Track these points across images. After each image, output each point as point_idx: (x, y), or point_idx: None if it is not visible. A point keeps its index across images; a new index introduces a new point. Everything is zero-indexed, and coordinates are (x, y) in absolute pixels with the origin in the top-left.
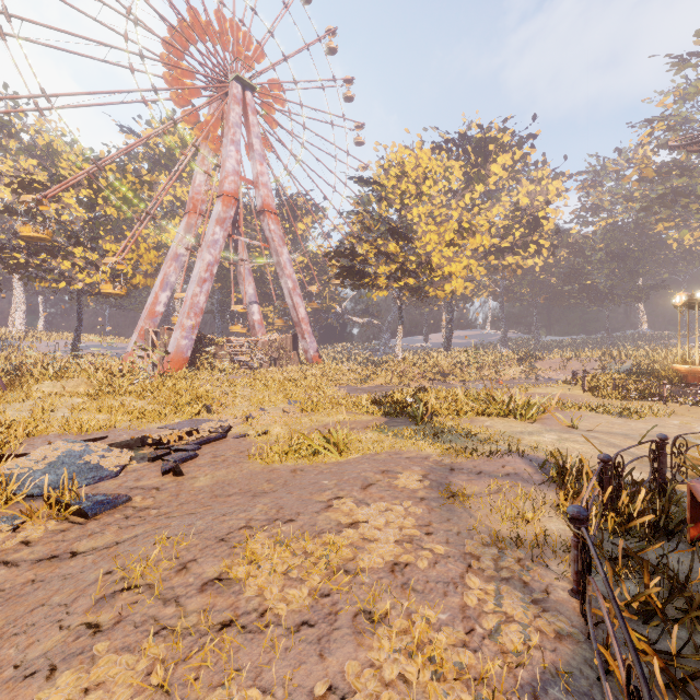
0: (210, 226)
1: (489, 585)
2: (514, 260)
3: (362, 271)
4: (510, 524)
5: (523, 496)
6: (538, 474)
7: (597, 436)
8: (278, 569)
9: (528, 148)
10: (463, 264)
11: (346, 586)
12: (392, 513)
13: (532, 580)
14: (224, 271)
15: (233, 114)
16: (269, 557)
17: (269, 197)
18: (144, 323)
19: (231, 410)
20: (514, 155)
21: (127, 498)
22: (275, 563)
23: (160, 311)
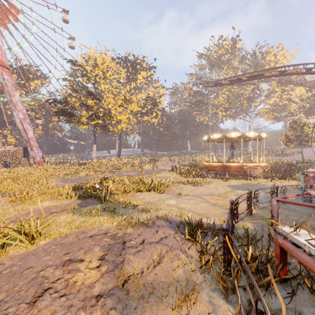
0: None
1: None
2: (147, 119)
3: (72, 113)
4: (179, 312)
5: (179, 265)
6: (178, 233)
7: (191, 198)
8: None
9: (153, 72)
10: (126, 116)
11: None
12: None
13: None
14: None
15: None
16: None
17: (3, 56)
18: None
19: None
20: (147, 73)
21: None
22: None
23: None
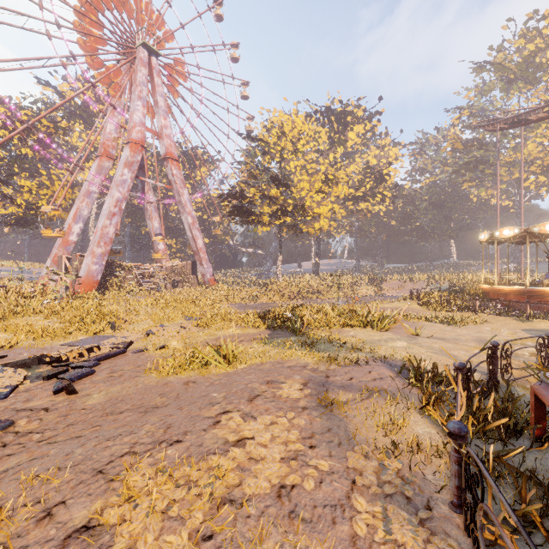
0: (119, 168)
1: (376, 506)
2: (365, 206)
3: (250, 210)
4: (384, 431)
5: (391, 401)
6: (399, 378)
7: (436, 342)
8: (157, 507)
9: (376, 121)
10: (328, 207)
11: (230, 522)
12: (277, 426)
13: (413, 494)
14: (134, 208)
15: (140, 74)
16: (148, 492)
17: (172, 146)
18: (58, 250)
19: (133, 327)
20: (365, 126)
21: (9, 422)
22: (154, 499)
23: (73, 240)
